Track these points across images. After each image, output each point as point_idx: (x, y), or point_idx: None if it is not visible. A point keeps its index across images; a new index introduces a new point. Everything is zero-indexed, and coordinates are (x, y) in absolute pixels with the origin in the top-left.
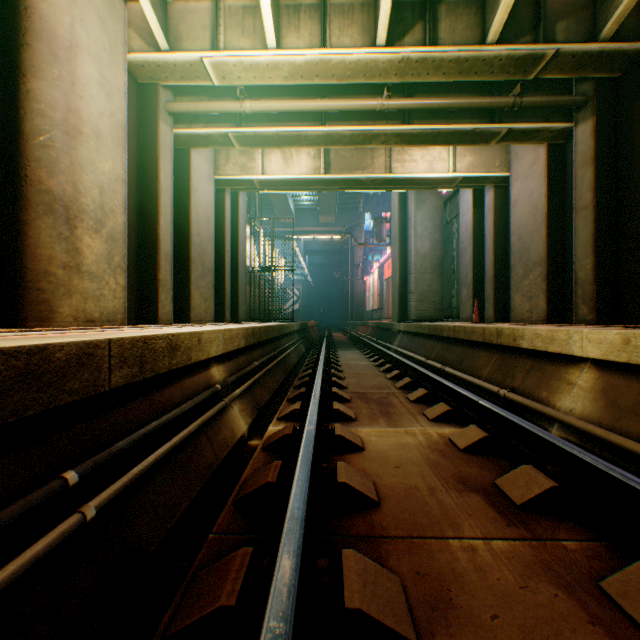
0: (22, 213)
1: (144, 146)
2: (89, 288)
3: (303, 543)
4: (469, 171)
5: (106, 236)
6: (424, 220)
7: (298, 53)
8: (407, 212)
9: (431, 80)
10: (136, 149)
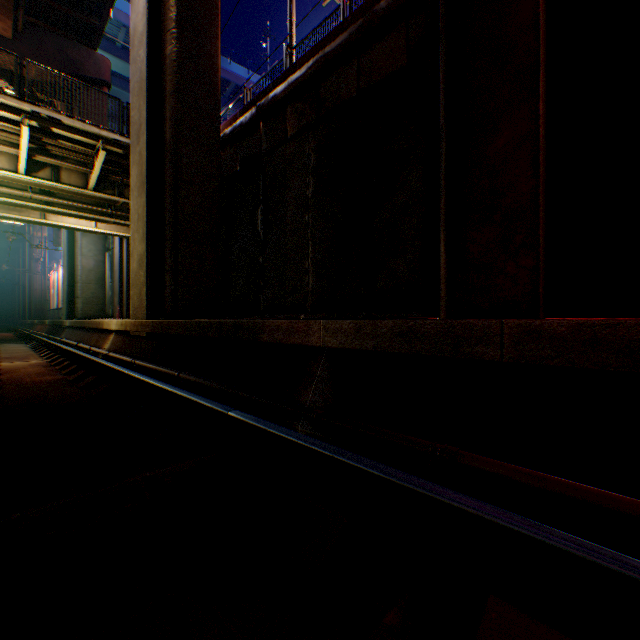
0: None
1: None
2: None
3: None
4: (108, 229)
5: None
6: (91, 244)
7: None
8: (76, 235)
9: (62, 193)
10: None
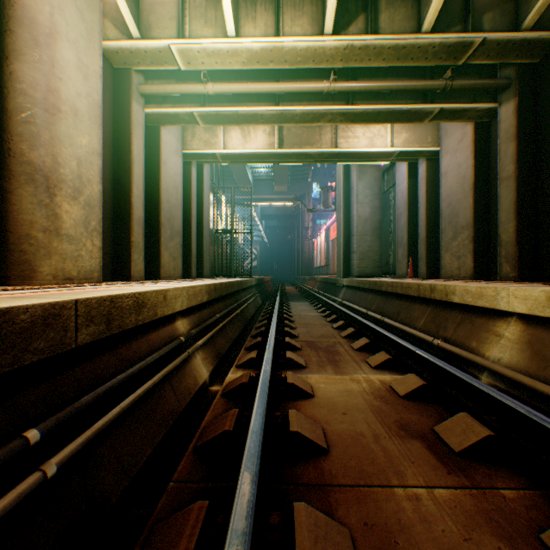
0: (5, 182)
1: (119, 123)
2: (67, 249)
3: (256, 502)
4: (405, 146)
5: (83, 203)
6: (365, 189)
7: (255, 41)
8: (350, 182)
9: (372, 65)
10: (111, 126)
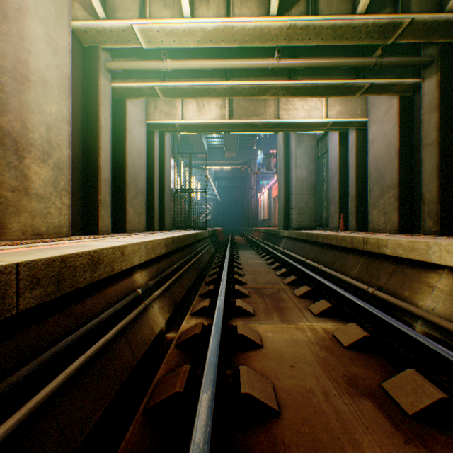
0: None
1: (88, 95)
2: (36, 207)
3: None
4: (338, 117)
5: (52, 165)
6: (302, 155)
7: (208, 21)
8: (289, 149)
9: (312, 44)
10: (81, 97)
